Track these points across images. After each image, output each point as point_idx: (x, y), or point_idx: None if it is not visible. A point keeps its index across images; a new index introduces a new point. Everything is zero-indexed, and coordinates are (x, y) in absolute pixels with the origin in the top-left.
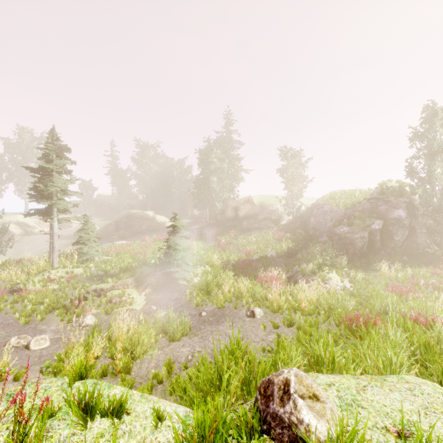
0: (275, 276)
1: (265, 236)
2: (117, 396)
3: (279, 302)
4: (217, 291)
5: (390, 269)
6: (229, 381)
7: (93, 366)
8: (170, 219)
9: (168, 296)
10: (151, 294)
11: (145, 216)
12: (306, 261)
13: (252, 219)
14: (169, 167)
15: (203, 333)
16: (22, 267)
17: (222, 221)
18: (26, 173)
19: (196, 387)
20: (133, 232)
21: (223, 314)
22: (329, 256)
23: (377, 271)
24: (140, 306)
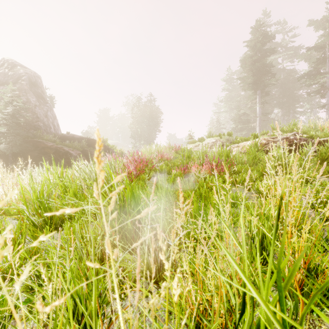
0: None
1: None
2: None
3: None
4: None
5: None
6: None
7: None
8: None
9: None
10: None
11: None
12: None
13: None
14: None
15: None
16: None
17: None
18: None
19: None
20: None
21: None
22: None
23: None
24: None
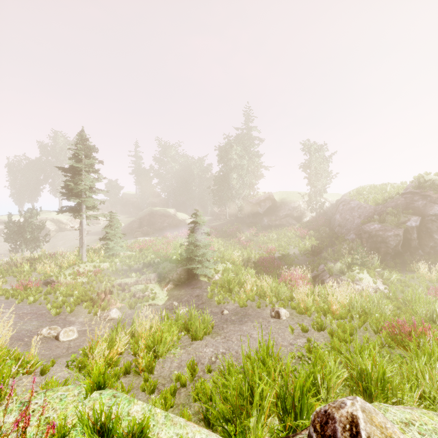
0: (300, 275)
1: (287, 233)
2: (138, 414)
3: (307, 303)
4: (239, 289)
5: (429, 270)
6: (261, 394)
7: (117, 362)
8: (191, 215)
9: (189, 292)
10: (173, 290)
11: (167, 213)
12: (332, 260)
13: (273, 215)
14: (189, 166)
15: (226, 333)
16: (55, 261)
17: (242, 218)
18: (60, 174)
19: (222, 396)
20: (156, 228)
21: (245, 313)
22: (359, 255)
23: (414, 272)
24: (162, 301)
